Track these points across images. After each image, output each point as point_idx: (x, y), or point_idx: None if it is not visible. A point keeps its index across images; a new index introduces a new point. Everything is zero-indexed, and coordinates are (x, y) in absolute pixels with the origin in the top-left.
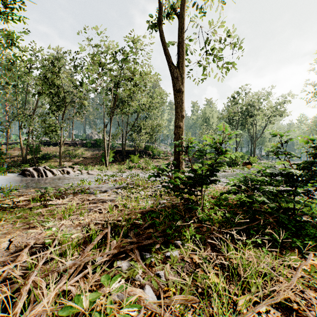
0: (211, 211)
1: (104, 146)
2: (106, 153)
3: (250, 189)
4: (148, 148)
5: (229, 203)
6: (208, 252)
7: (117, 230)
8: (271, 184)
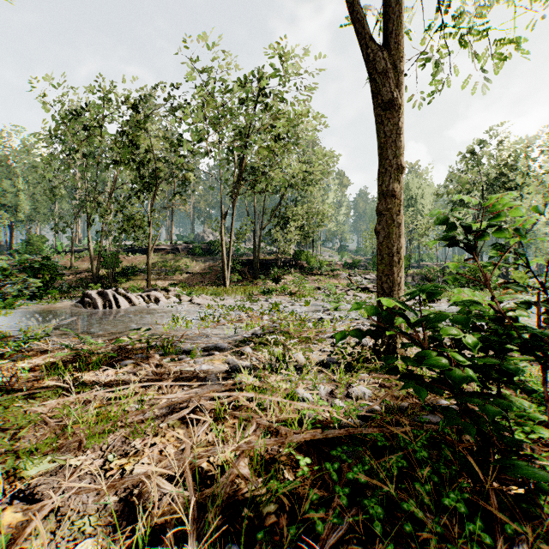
0: None
1: (222, 253)
2: (225, 264)
3: None
4: (301, 256)
5: None
6: None
7: None
8: None
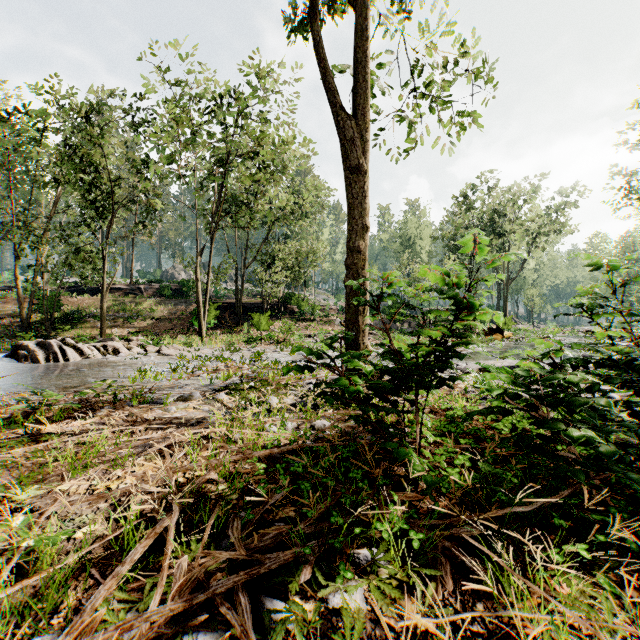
0: (439, 453)
1: (197, 296)
2: (201, 309)
3: (546, 405)
4: (291, 300)
5: (477, 428)
6: (448, 590)
7: (200, 515)
8: (593, 388)
